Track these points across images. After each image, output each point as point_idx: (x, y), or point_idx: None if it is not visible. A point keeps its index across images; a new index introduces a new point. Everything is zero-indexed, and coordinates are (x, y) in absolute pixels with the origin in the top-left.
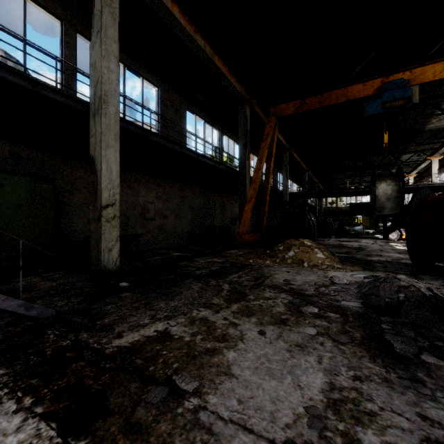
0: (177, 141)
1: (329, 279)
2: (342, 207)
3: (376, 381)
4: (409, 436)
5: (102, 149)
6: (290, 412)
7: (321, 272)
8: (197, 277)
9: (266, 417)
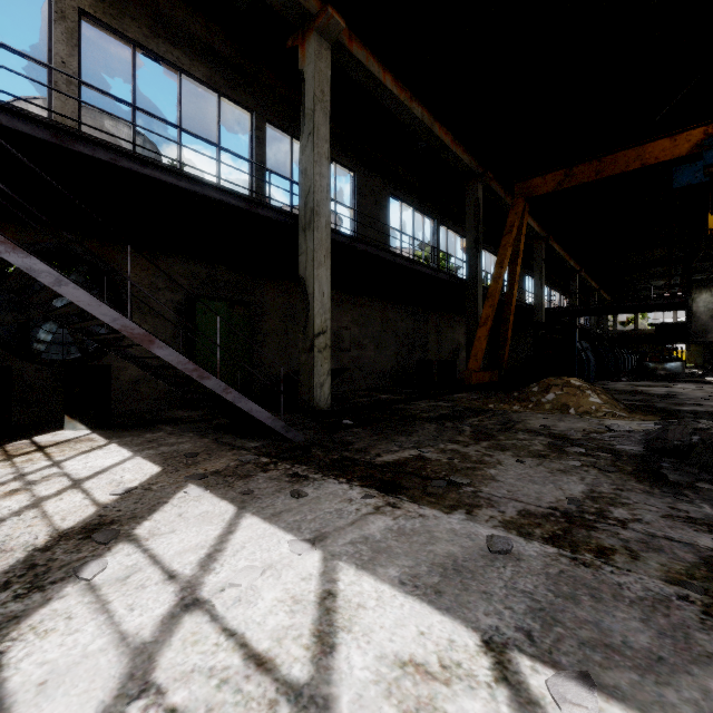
0: (377, 243)
1: (605, 427)
2: (646, 330)
3: (637, 492)
4: (654, 513)
5: (314, 269)
6: (552, 498)
7: (595, 420)
8: (426, 419)
9: (532, 498)
